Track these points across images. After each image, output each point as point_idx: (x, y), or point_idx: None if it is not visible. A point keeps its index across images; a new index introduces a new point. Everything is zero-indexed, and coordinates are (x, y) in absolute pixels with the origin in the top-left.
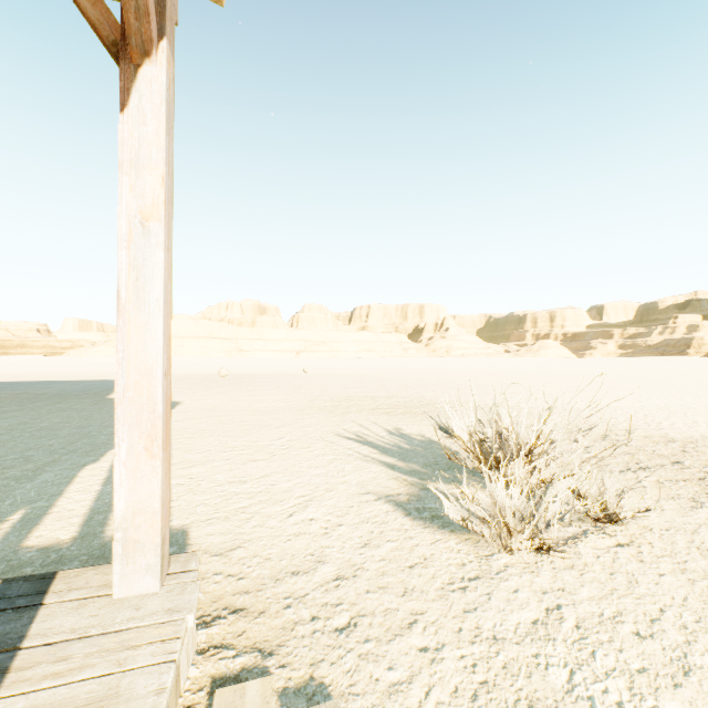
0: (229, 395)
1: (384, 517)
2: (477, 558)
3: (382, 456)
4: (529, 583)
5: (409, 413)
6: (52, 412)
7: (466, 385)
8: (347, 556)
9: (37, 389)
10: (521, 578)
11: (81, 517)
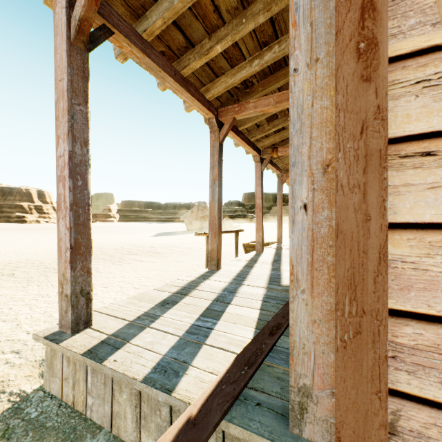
0: None
1: None
2: None
3: None
4: None
5: None
6: None
7: None
8: None
9: None
10: None
11: None
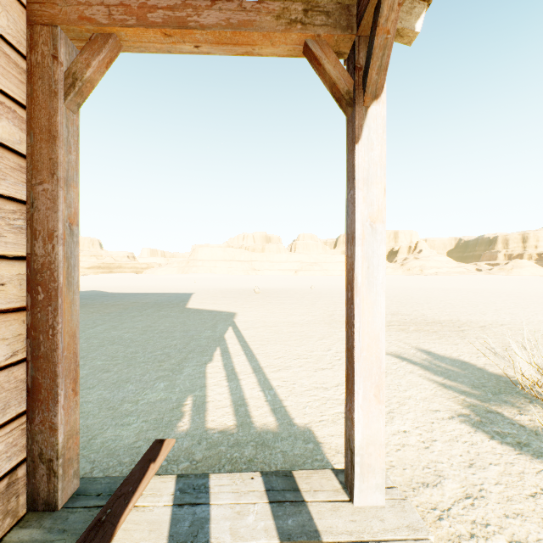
0: (266, 308)
1: (469, 437)
2: None
3: (426, 373)
4: None
5: (422, 330)
6: (160, 317)
7: (457, 304)
8: (462, 475)
9: (141, 299)
10: None
11: (229, 407)
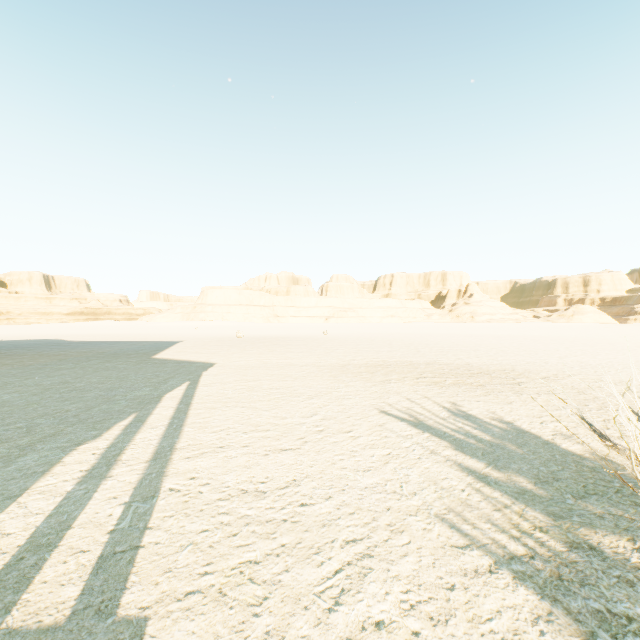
0: (262, 357)
1: None
2: None
3: (457, 454)
4: None
5: (463, 384)
6: (97, 370)
7: (511, 351)
8: None
9: (100, 349)
10: None
11: (6, 555)
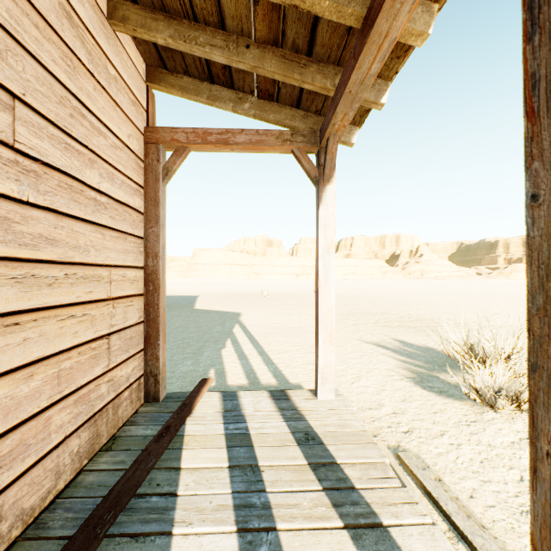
0: (268, 309)
1: (409, 388)
2: (473, 413)
3: (394, 355)
4: (508, 427)
5: (403, 326)
6: (173, 317)
7: (444, 305)
8: (395, 405)
9: None
10: (503, 424)
11: (243, 374)
